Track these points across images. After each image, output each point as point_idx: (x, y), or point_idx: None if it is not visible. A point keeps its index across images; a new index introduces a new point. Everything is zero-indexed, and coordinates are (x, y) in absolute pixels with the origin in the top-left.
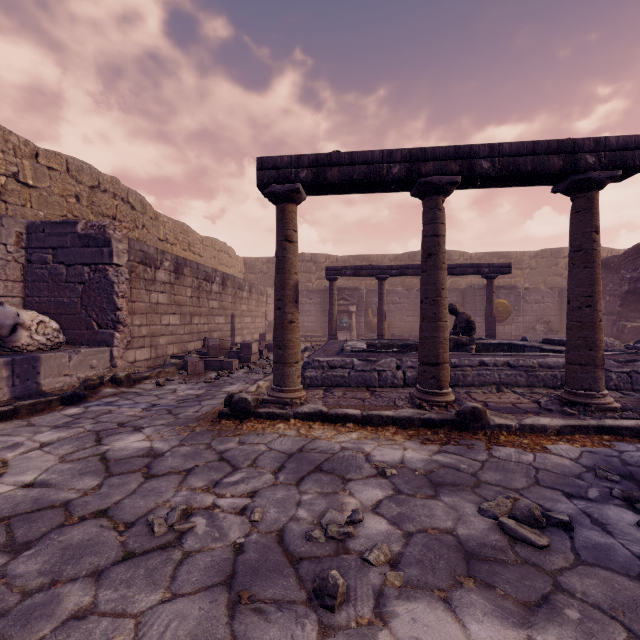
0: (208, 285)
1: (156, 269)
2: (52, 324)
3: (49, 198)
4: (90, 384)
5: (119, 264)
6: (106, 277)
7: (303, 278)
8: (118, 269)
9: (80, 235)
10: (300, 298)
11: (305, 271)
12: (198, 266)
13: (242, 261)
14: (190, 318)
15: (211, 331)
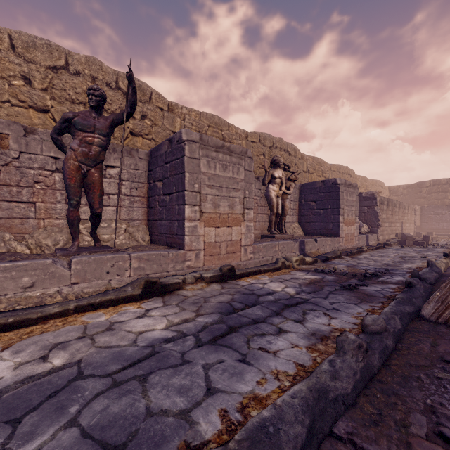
0: (394, 209)
1: (383, 205)
2: (367, 226)
3: None
4: (381, 244)
5: (377, 205)
6: (374, 210)
7: (439, 196)
8: (377, 207)
9: (363, 197)
10: (440, 210)
11: (441, 191)
12: (392, 201)
13: (387, 189)
14: (390, 224)
15: (395, 230)
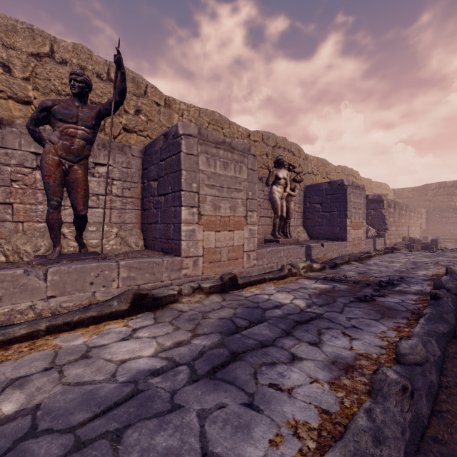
0: (401, 212)
1: (390, 208)
2: (374, 230)
3: None
4: (389, 249)
5: (384, 208)
6: (381, 213)
7: (445, 199)
8: (384, 210)
9: (370, 199)
10: (446, 214)
11: (447, 194)
12: (399, 203)
13: (392, 192)
14: (397, 227)
15: (402, 234)
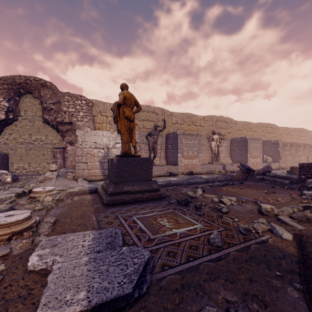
0: (299, 148)
1: (286, 147)
2: (271, 158)
3: (258, 133)
4: (278, 168)
5: (280, 147)
6: (277, 150)
7: None
8: (280, 148)
9: (272, 142)
10: None
11: None
12: (296, 143)
13: (311, 132)
14: (294, 157)
15: (300, 161)
